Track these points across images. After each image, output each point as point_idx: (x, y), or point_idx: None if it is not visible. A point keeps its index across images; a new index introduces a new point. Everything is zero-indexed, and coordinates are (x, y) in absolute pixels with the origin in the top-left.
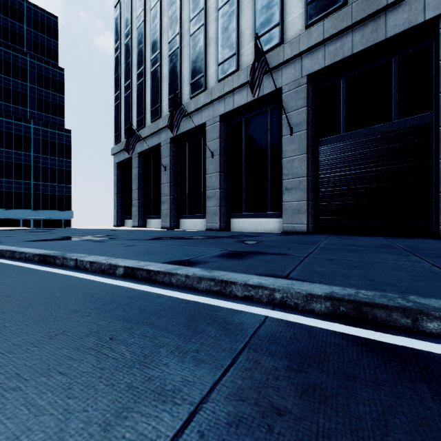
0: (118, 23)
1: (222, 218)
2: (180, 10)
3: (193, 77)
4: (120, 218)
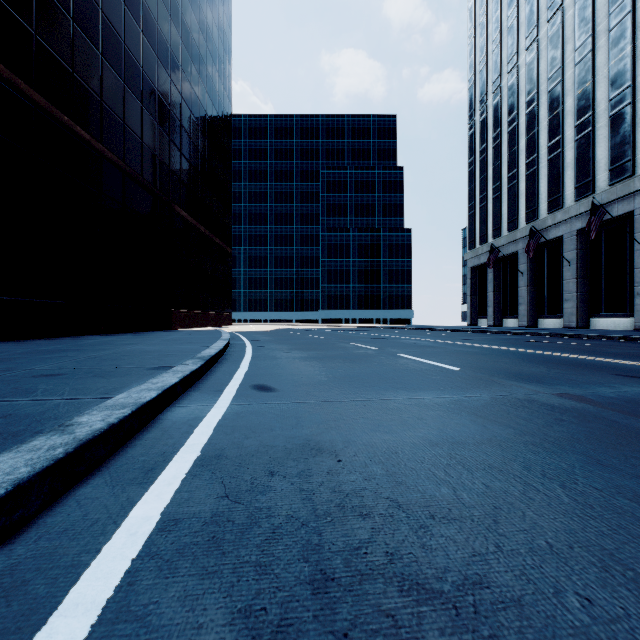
0: (472, 140)
1: (579, 318)
2: (538, 136)
3: (550, 196)
4: (473, 318)
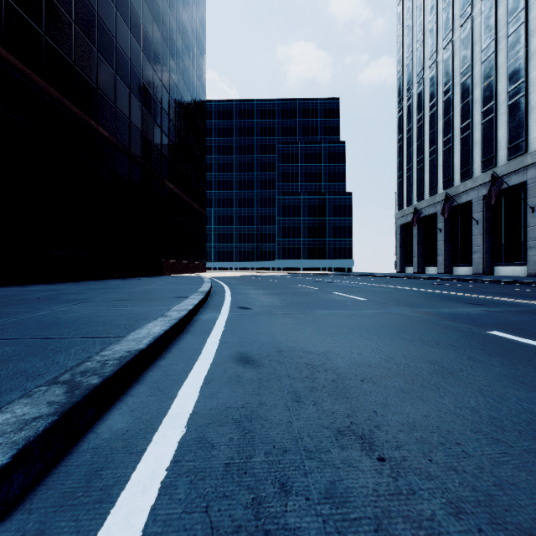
0: (401, 121)
1: (485, 266)
2: (452, 119)
3: (462, 168)
4: (401, 266)
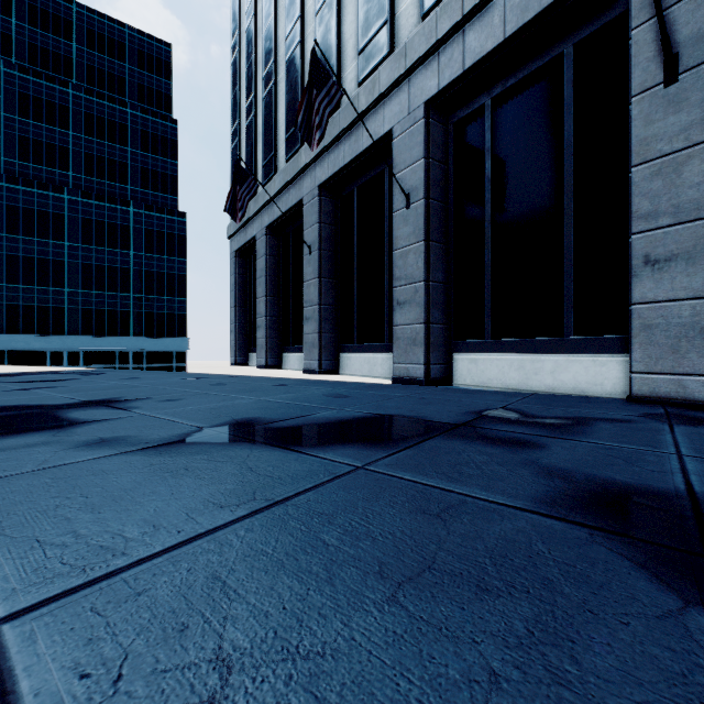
0: None
1: (432, 353)
2: None
3: (365, 34)
4: (240, 351)
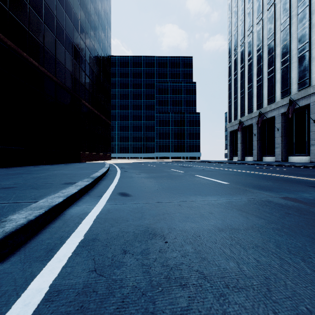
0: (230, 69)
1: (283, 156)
2: (262, 67)
3: (269, 96)
4: (230, 156)
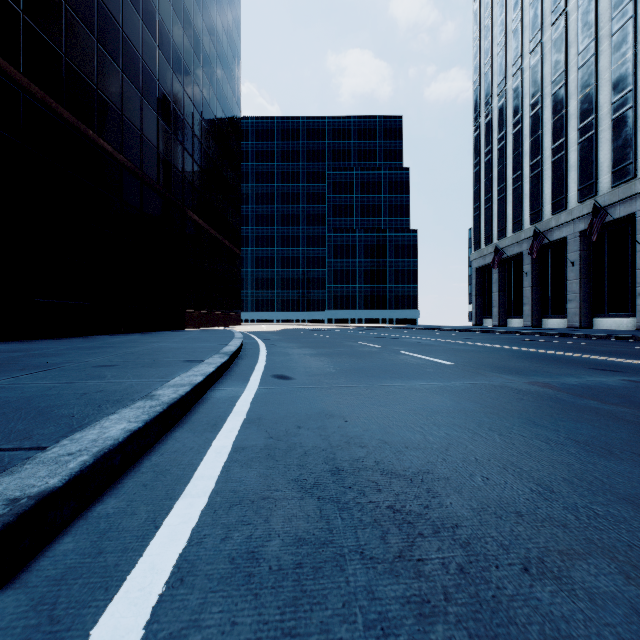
0: (478, 142)
1: (582, 318)
2: (542, 138)
3: (554, 198)
4: (478, 318)
